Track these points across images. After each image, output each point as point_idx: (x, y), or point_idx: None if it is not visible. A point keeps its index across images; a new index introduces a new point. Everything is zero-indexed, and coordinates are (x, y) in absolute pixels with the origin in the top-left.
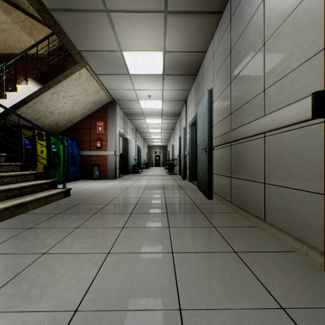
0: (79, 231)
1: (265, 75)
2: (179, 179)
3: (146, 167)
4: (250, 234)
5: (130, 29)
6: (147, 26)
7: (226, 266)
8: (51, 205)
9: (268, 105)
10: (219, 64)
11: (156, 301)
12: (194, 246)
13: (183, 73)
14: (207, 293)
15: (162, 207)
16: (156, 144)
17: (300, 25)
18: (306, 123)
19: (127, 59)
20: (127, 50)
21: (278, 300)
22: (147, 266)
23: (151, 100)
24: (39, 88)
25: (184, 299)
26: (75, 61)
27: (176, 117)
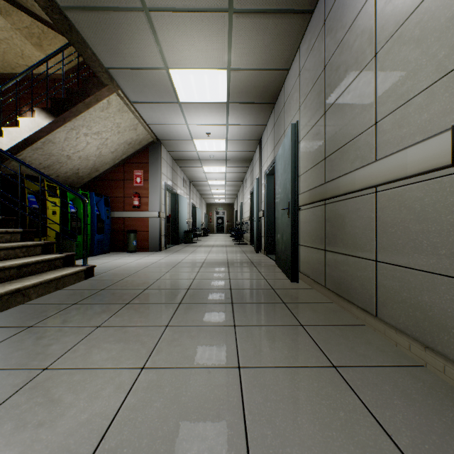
0: (102, 332)
1: (377, 100)
2: (250, 251)
3: (204, 234)
4: (355, 337)
5: (179, 37)
6: (203, 32)
7: (321, 390)
8: (65, 291)
9: (382, 145)
10: (308, 86)
11: (212, 453)
12: (272, 356)
13: (256, 101)
14: (293, 439)
15: (225, 295)
16: (218, 201)
17: (432, 23)
18: (443, 172)
19: (175, 81)
20: (176, 67)
21: (405, 452)
22: (199, 391)
23: (210, 140)
24: (50, 121)
25: (256, 449)
26: (102, 84)
27: (246, 164)
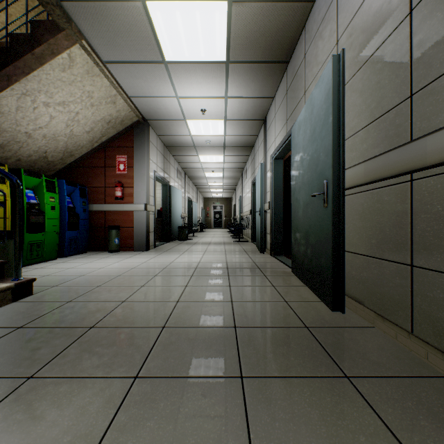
0: None
1: None
2: (252, 251)
3: (201, 230)
4: None
5: None
6: None
7: None
8: None
9: None
10: None
11: None
12: None
13: (264, 59)
14: None
15: (226, 345)
16: (216, 196)
17: None
18: None
19: (156, 23)
20: None
21: None
22: None
23: (206, 120)
24: None
25: None
26: (57, 27)
27: (247, 151)
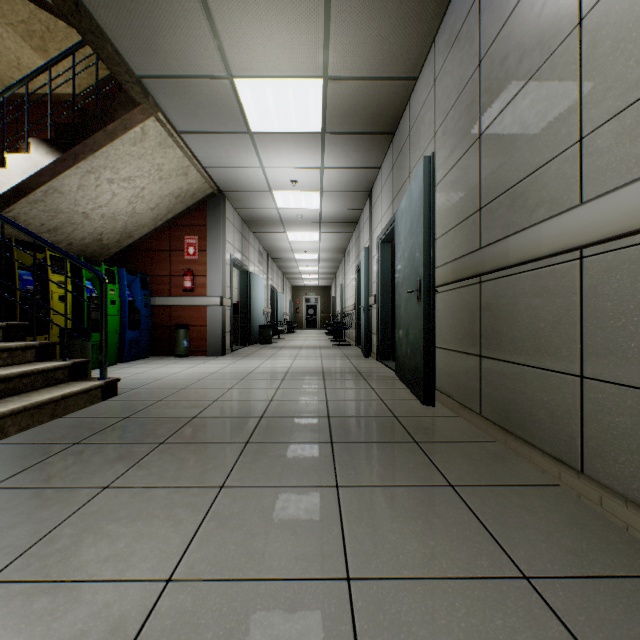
0: (109, 500)
1: (583, 100)
2: (355, 356)
3: (288, 330)
4: (548, 510)
5: (248, 23)
6: (285, 15)
7: (512, 639)
8: (66, 420)
9: (593, 175)
10: (450, 99)
11: None
12: (408, 552)
13: (366, 130)
14: None
15: (320, 427)
16: (309, 284)
17: None
18: None
19: (244, 97)
20: (244, 74)
21: None
22: None
23: (297, 191)
24: (53, 159)
25: None
26: (132, 102)
27: (349, 228)
